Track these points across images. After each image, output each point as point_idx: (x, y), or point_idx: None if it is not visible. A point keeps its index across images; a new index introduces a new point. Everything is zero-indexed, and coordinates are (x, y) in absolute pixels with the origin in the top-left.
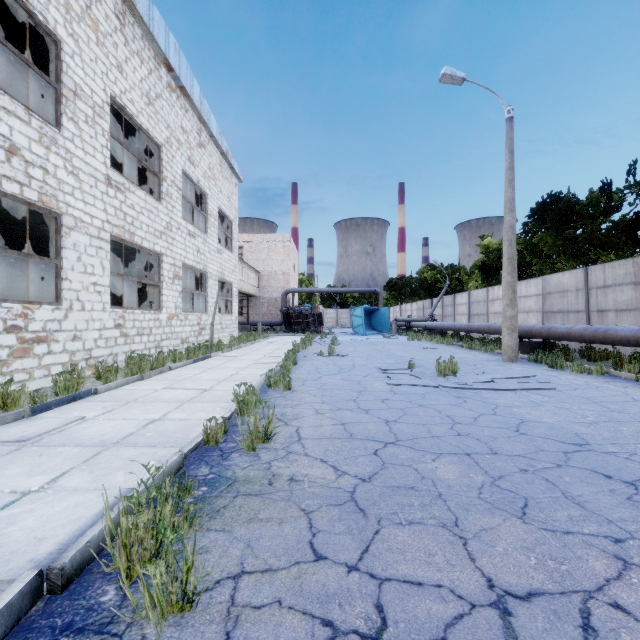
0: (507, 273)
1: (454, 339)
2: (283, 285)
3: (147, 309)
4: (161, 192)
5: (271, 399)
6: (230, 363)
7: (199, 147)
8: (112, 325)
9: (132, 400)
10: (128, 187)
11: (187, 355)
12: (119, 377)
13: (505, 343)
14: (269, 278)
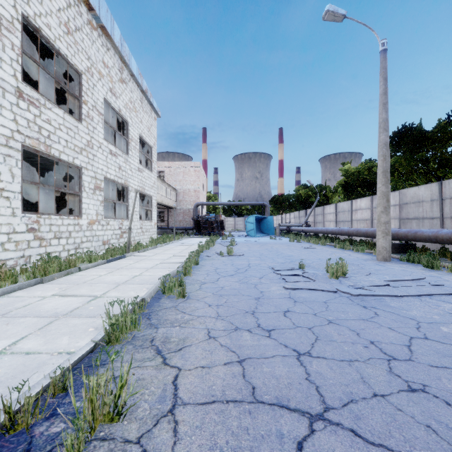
0: (382, 184)
1: (327, 240)
2: (194, 199)
3: (66, 215)
4: (81, 114)
5: (160, 311)
6: (140, 263)
7: (121, 82)
8: (24, 229)
9: (1, 314)
10: (43, 103)
11: (103, 255)
12: (23, 279)
13: (380, 245)
14: (184, 194)
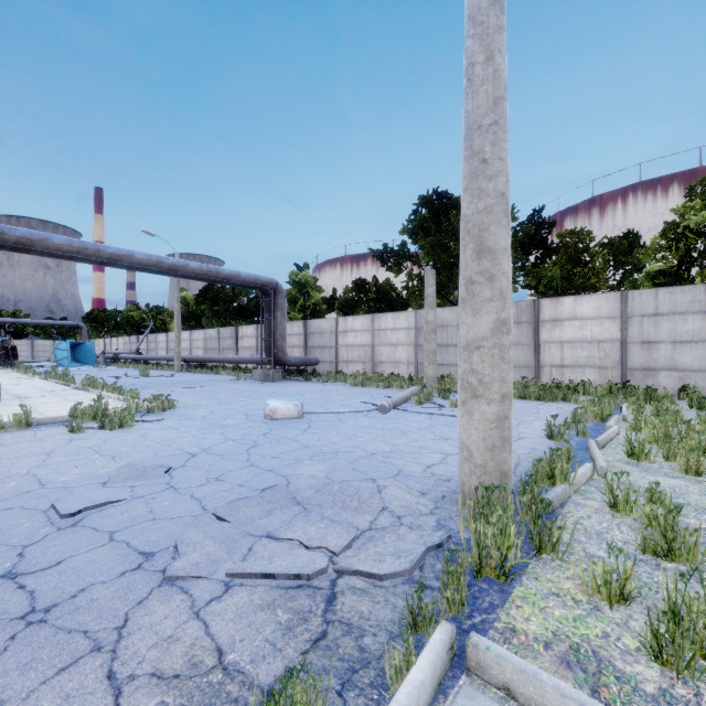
0: (176, 331)
1: (154, 366)
2: None
3: None
4: None
5: None
6: None
7: None
8: None
9: None
10: None
11: None
12: None
13: (176, 364)
14: None
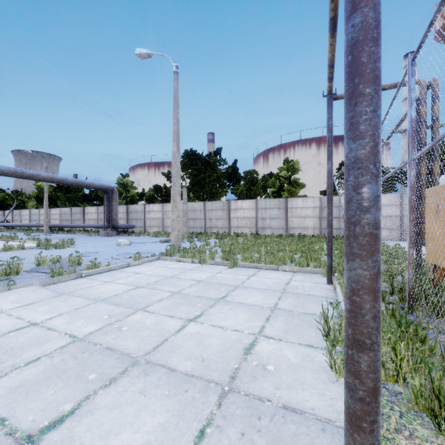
0: (45, 209)
1: (24, 230)
2: None
3: None
4: None
5: None
6: None
7: None
8: None
9: None
10: None
11: None
12: None
13: (45, 229)
14: None
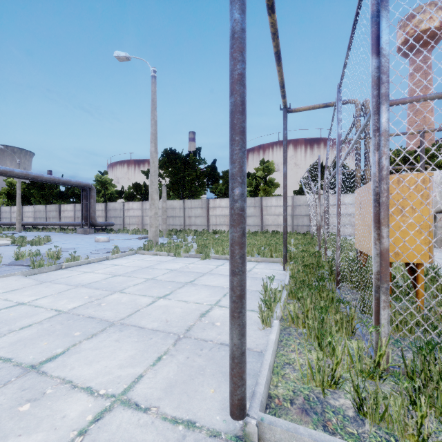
0: (18, 207)
1: None
2: None
3: None
4: None
5: None
6: None
7: None
8: None
9: None
10: None
11: None
12: None
13: (17, 226)
14: None
